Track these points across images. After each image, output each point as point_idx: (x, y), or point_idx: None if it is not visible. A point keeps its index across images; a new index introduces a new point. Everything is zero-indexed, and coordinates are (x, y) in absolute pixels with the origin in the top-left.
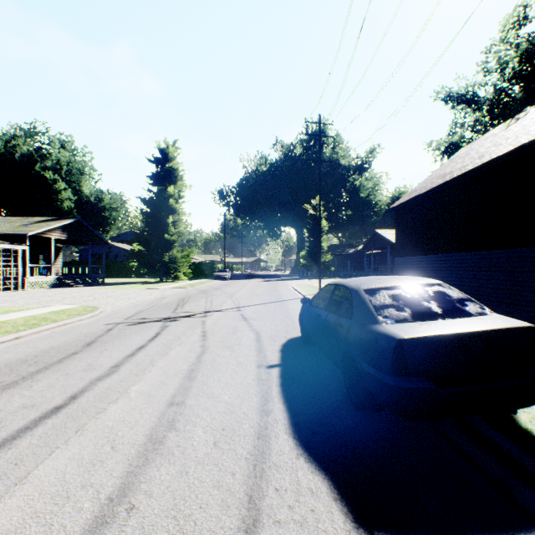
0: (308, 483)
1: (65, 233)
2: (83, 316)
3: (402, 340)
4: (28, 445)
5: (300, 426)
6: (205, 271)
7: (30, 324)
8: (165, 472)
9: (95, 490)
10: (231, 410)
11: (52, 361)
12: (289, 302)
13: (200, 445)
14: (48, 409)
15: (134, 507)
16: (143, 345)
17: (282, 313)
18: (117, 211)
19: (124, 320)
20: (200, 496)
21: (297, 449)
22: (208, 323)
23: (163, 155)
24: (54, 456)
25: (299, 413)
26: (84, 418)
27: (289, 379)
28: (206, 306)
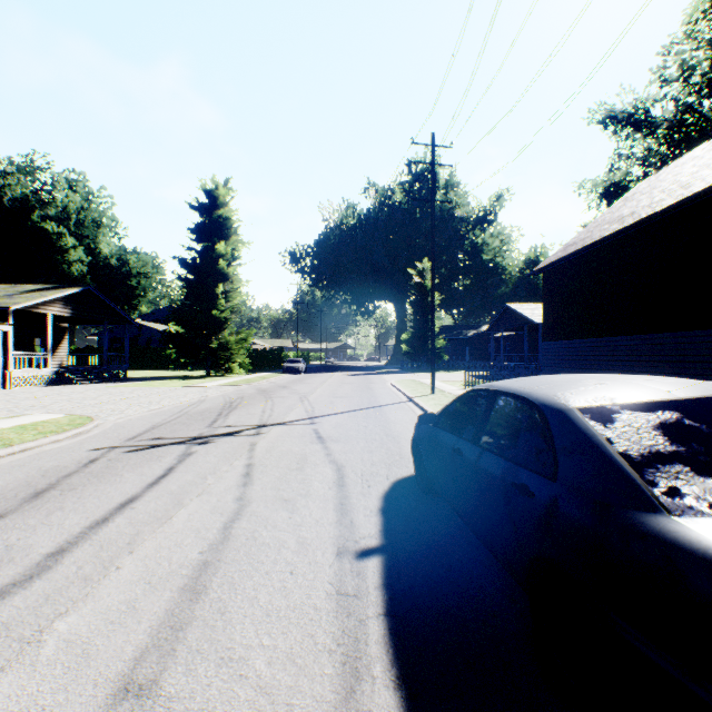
0: None
1: (68, 307)
2: (60, 435)
3: None
4: None
5: None
6: (270, 361)
7: None
8: None
9: None
10: None
11: None
12: (389, 408)
13: None
14: None
15: None
16: (133, 497)
17: (379, 427)
18: (148, 278)
19: (125, 442)
20: None
21: None
22: (260, 447)
23: (210, 199)
24: None
25: None
26: None
27: (403, 595)
28: (262, 415)
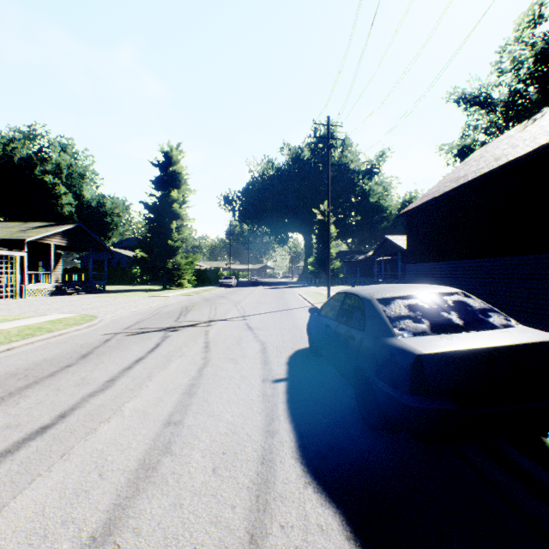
0: (318, 518)
1: (65, 239)
2: (80, 325)
3: (421, 356)
4: (6, 472)
5: (308, 450)
6: (210, 278)
7: (24, 334)
8: (157, 505)
9: (77, 527)
10: (232, 431)
11: (43, 375)
12: (297, 310)
13: (197, 472)
14: (33, 429)
15: (119, 548)
16: (141, 357)
17: (289, 322)
18: (119, 217)
19: (123, 330)
20: (194, 534)
21: (304, 476)
22: (211, 333)
23: (166, 158)
24: (34, 486)
25: (307, 434)
26: (71, 440)
27: (296, 395)
28: (209, 315)
